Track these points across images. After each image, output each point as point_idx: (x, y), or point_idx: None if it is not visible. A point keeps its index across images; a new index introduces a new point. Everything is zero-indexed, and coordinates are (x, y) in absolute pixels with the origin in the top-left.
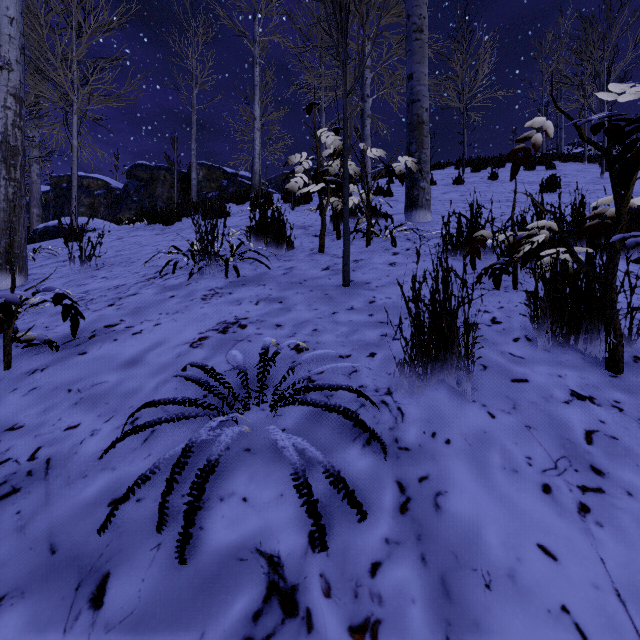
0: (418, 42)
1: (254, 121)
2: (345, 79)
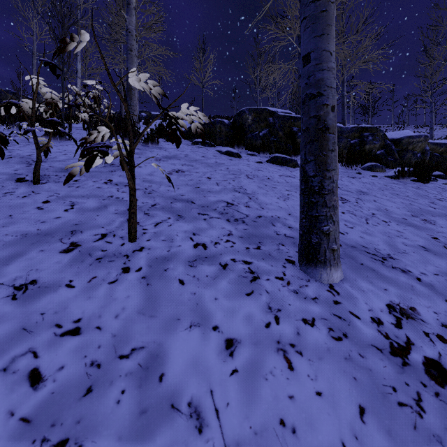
0: (130, 55)
1: (77, 72)
2: (63, 69)
